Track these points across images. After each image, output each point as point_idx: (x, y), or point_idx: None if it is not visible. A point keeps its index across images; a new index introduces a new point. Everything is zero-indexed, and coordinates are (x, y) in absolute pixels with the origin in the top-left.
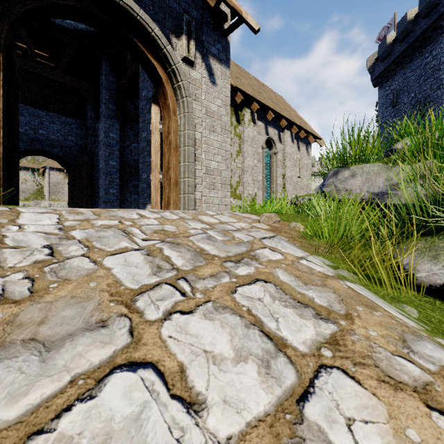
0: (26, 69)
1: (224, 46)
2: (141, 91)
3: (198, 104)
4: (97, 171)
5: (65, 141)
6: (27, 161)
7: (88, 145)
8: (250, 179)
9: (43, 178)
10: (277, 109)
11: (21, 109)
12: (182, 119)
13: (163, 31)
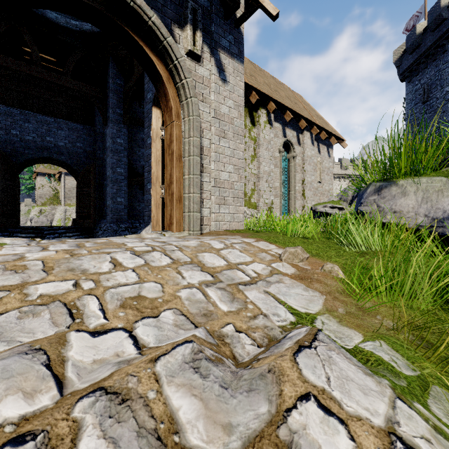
0: (30, 74)
1: (236, 37)
2: (147, 94)
3: (206, 105)
4: (105, 178)
5: (73, 147)
6: (44, 167)
7: (96, 151)
8: (266, 186)
9: (59, 183)
10: (296, 109)
11: (29, 116)
12: (187, 124)
13: (163, 21)
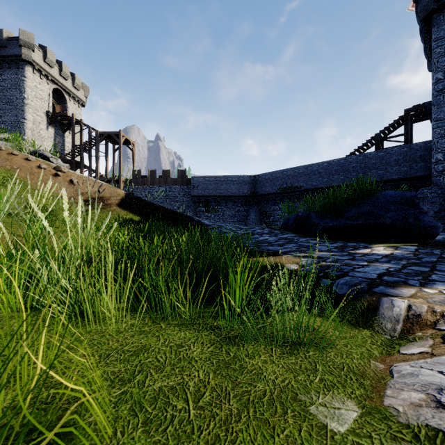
0: None
1: None
2: None
3: None
4: None
5: None
6: None
7: None
8: None
9: None
10: None
11: None
12: None
13: None
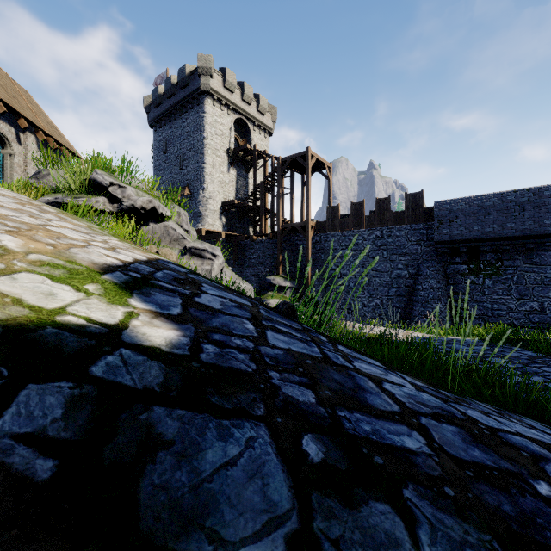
0: None
1: None
2: None
3: None
4: None
5: None
6: None
7: None
8: None
9: None
10: (14, 104)
11: None
12: None
13: None
